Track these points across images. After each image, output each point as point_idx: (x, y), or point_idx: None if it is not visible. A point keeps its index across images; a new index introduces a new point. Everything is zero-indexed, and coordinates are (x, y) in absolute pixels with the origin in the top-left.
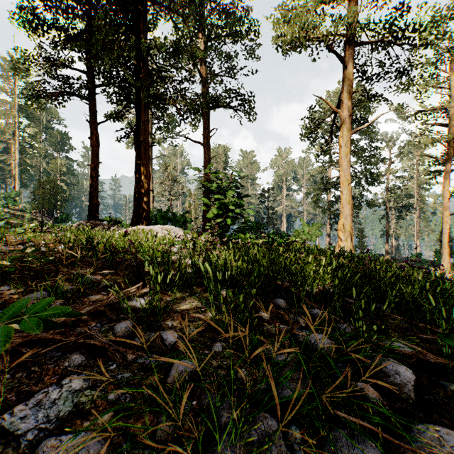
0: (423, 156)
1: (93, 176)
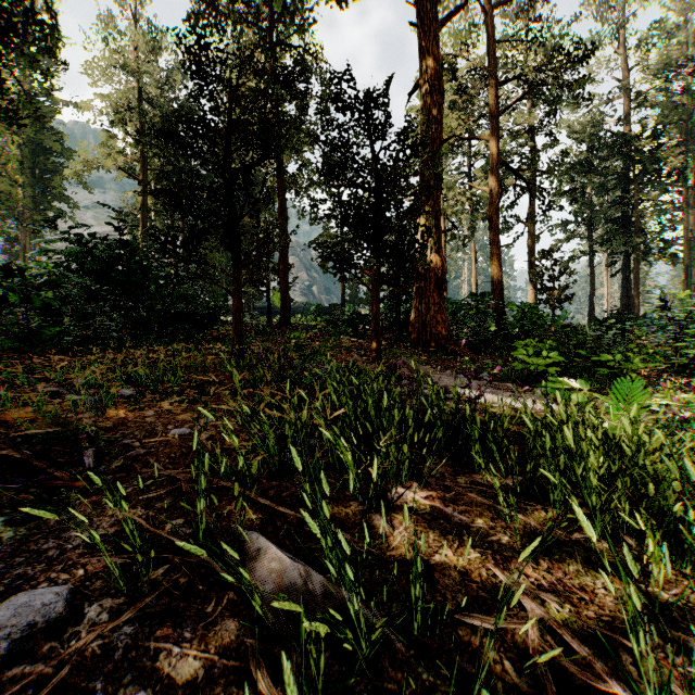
0: None
1: (591, 298)
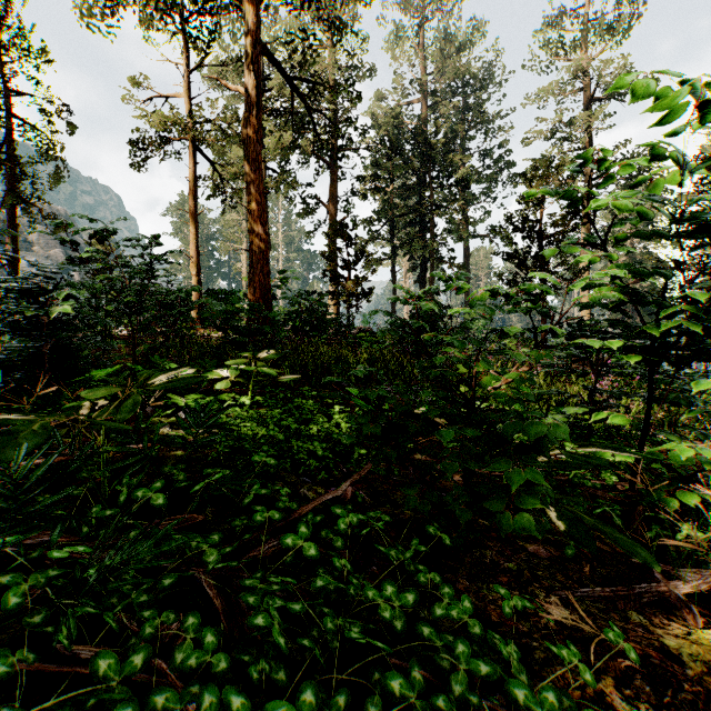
0: None
1: (394, 306)
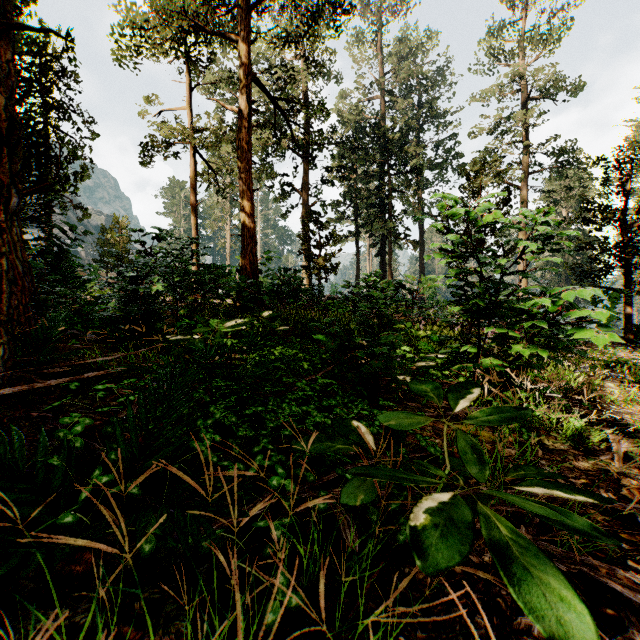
0: None
1: (358, 276)
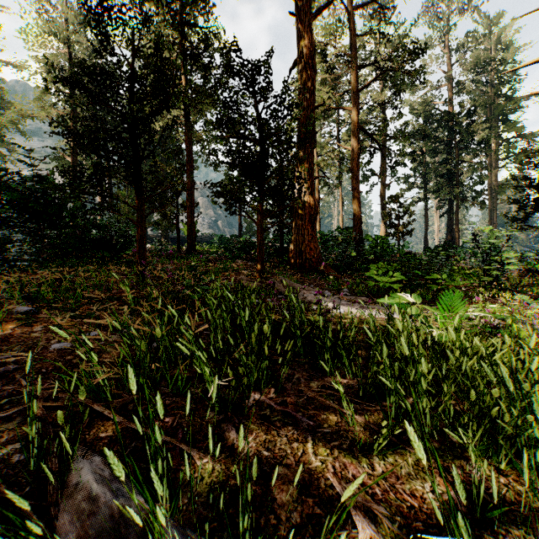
0: None
1: (426, 233)
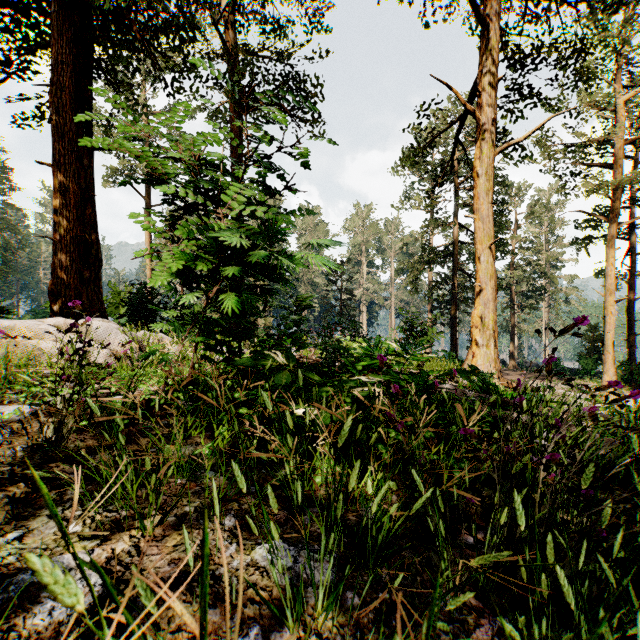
0: (554, 221)
1: None
